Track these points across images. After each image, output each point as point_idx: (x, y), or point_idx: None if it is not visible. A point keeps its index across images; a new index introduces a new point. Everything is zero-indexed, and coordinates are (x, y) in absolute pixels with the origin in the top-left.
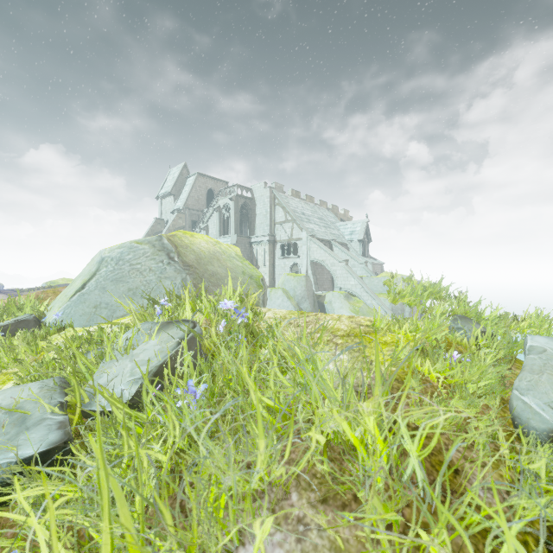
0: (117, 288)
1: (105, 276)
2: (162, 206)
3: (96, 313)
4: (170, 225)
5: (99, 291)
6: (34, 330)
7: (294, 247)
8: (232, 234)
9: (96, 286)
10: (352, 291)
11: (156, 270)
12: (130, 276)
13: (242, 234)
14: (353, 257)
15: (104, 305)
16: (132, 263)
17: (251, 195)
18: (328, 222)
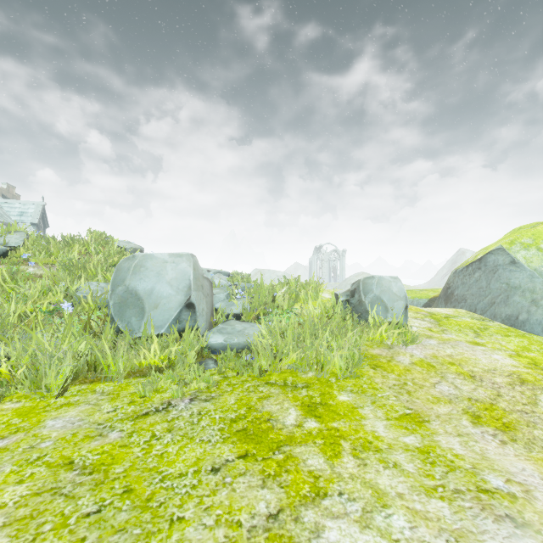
0: None
1: None
2: None
3: None
4: None
5: None
6: None
7: None
8: None
9: None
10: None
11: None
12: None
13: None
14: None
15: None
16: None
17: None
18: None
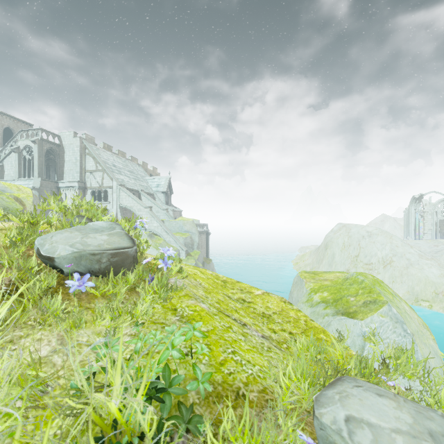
0: None
1: None
2: None
3: None
4: None
5: None
6: None
7: (106, 194)
8: (34, 177)
9: None
10: (155, 231)
11: None
12: None
13: (49, 178)
14: (158, 204)
15: None
16: None
17: (59, 142)
18: (138, 175)
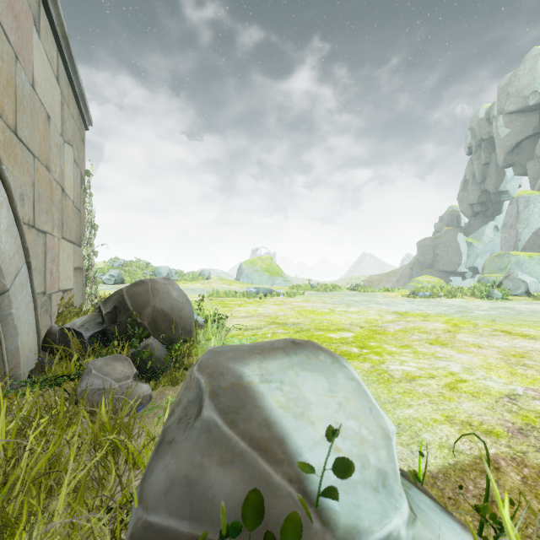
0: None
1: None
2: None
3: None
4: None
5: None
6: None
7: None
8: None
9: None
10: None
11: None
12: None
13: None
14: None
15: None
16: None
17: None
18: None
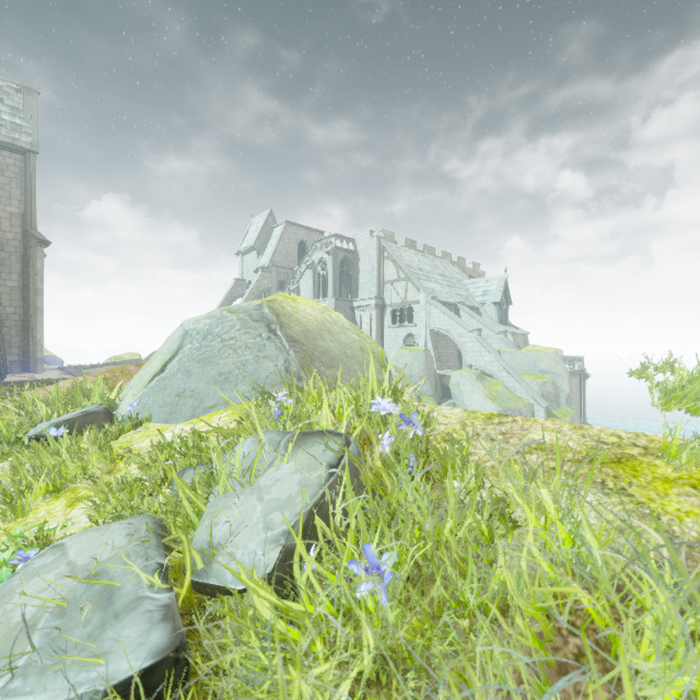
0: (204, 370)
1: (190, 354)
2: (244, 264)
3: (179, 403)
4: (253, 287)
5: (183, 375)
6: (105, 425)
7: (408, 313)
8: (329, 297)
9: (178, 368)
10: (486, 370)
11: (254, 347)
12: (220, 354)
13: (341, 297)
14: (488, 324)
15: (188, 393)
16: (223, 338)
17: (354, 247)
18: (453, 280)
